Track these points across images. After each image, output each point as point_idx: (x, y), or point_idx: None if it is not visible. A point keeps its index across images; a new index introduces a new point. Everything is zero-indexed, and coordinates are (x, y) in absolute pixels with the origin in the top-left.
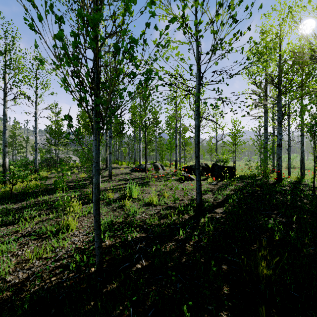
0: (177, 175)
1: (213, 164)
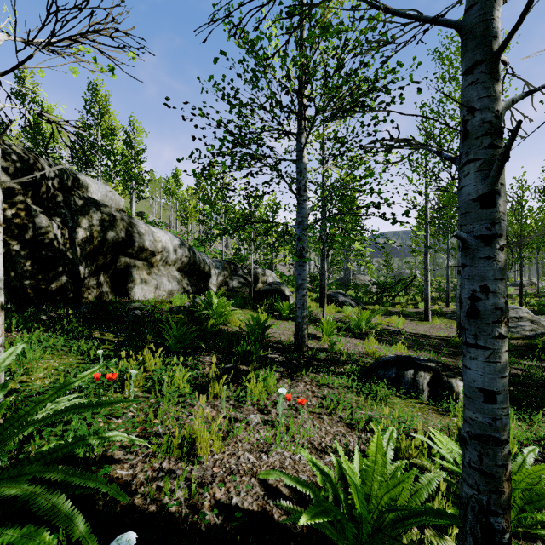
0: None
1: None
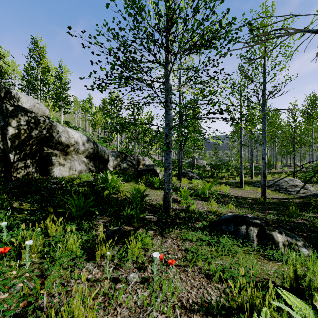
0: None
1: None
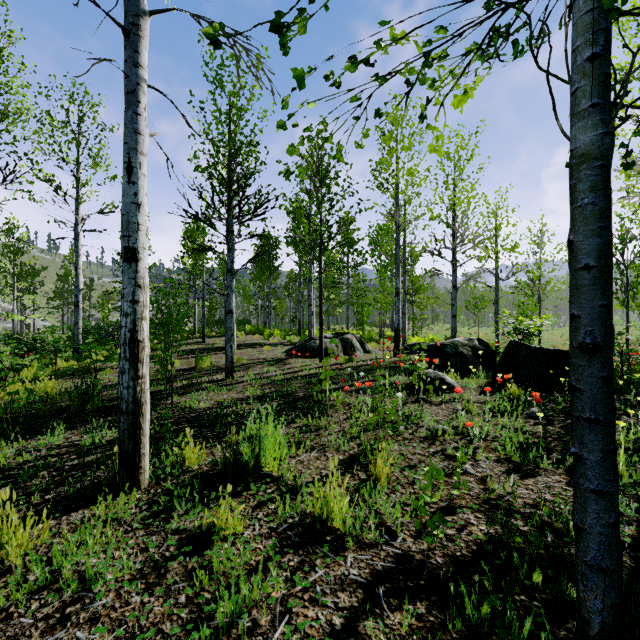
0: (402, 371)
1: (511, 343)
